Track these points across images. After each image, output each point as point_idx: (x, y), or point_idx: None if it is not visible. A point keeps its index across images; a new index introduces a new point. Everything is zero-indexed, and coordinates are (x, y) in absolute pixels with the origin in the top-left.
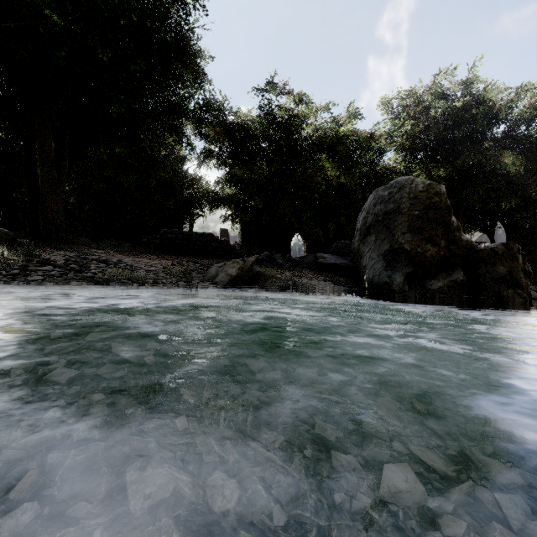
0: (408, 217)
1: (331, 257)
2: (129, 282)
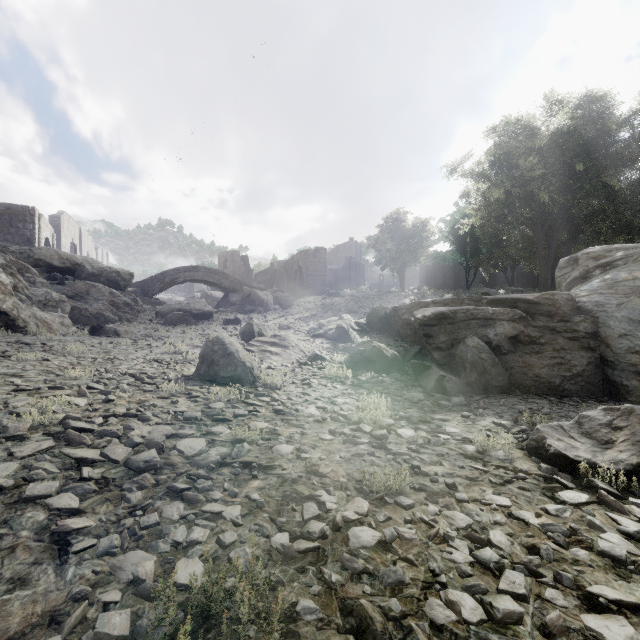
0: None
1: None
2: None
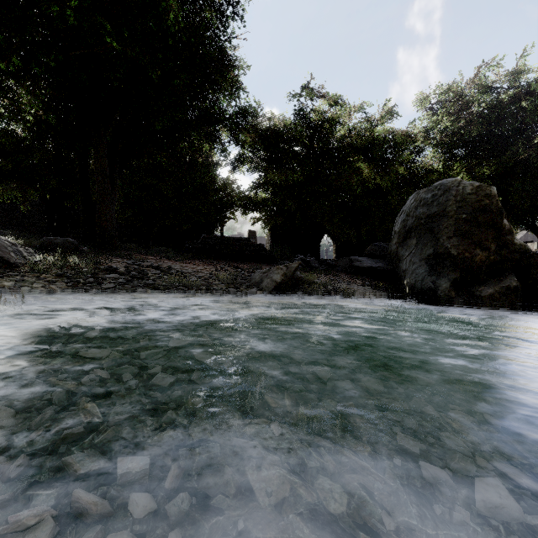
0: (454, 221)
1: (367, 260)
2: (186, 289)
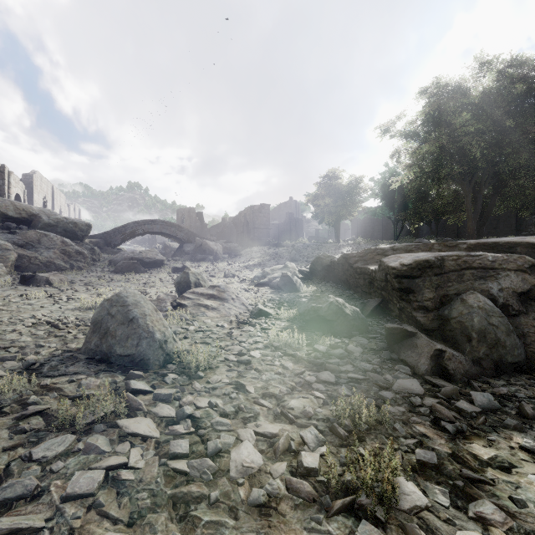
0: None
1: None
2: None
